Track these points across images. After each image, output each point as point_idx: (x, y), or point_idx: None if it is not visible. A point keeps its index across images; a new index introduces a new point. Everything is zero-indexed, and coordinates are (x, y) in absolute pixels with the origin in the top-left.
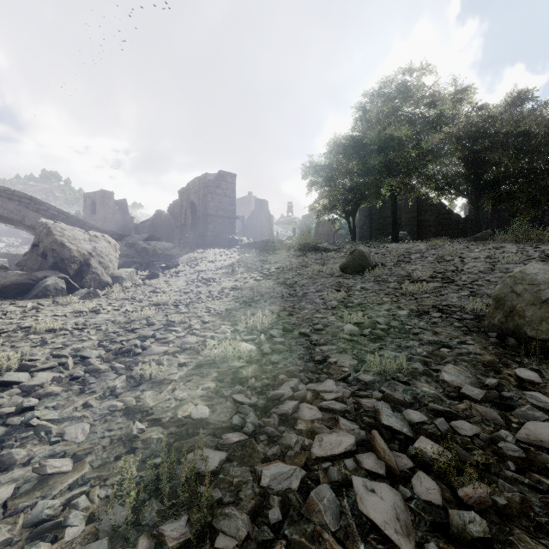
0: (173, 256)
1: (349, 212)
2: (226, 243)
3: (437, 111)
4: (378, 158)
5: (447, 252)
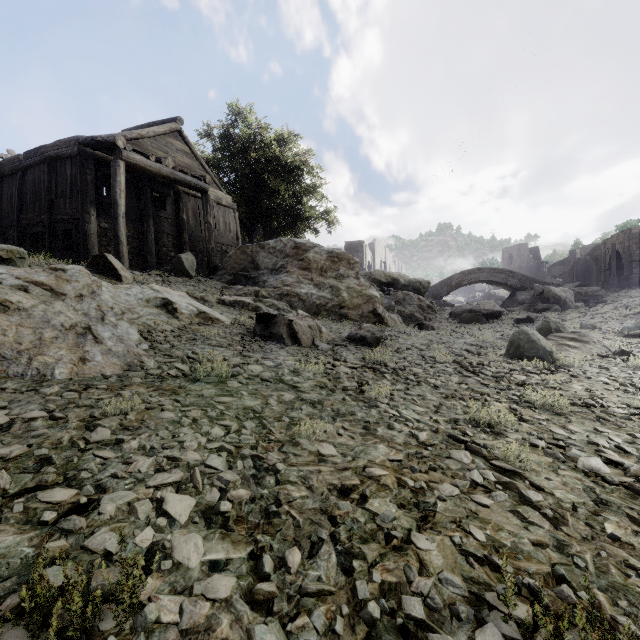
0: (600, 296)
1: None
2: None
3: None
4: None
5: None
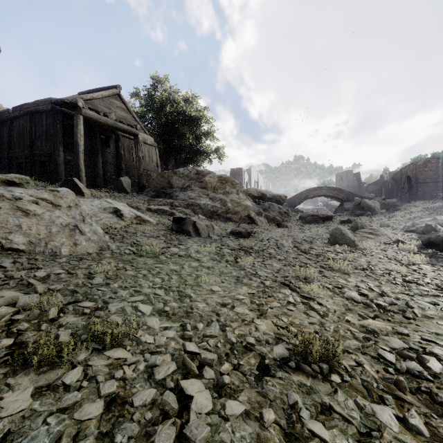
0: (397, 205)
1: None
2: (429, 197)
3: None
4: None
5: None
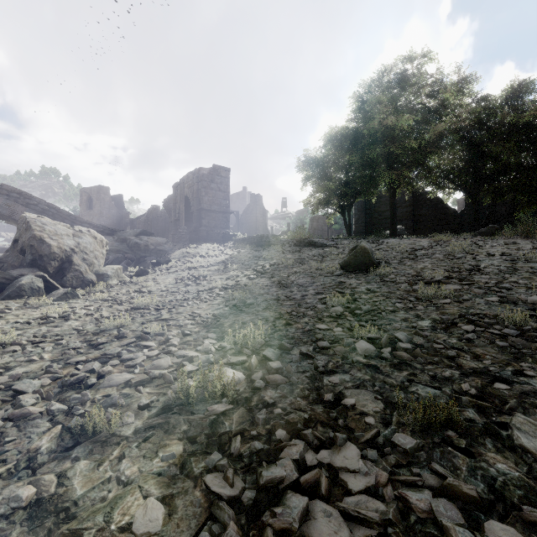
0: (166, 252)
1: (344, 206)
2: (220, 238)
3: (439, 99)
4: (377, 149)
5: (456, 248)
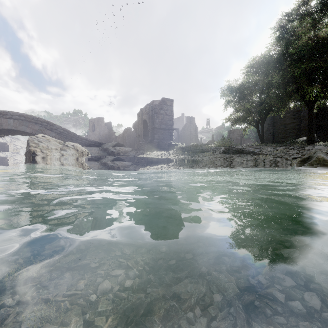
0: (130, 157)
1: (258, 121)
2: (166, 147)
3: None
4: (302, 66)
5: None
